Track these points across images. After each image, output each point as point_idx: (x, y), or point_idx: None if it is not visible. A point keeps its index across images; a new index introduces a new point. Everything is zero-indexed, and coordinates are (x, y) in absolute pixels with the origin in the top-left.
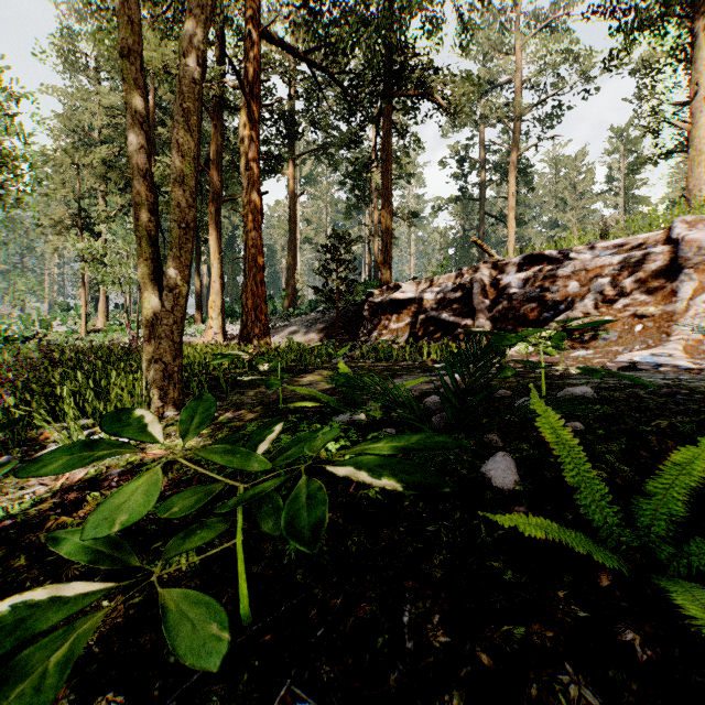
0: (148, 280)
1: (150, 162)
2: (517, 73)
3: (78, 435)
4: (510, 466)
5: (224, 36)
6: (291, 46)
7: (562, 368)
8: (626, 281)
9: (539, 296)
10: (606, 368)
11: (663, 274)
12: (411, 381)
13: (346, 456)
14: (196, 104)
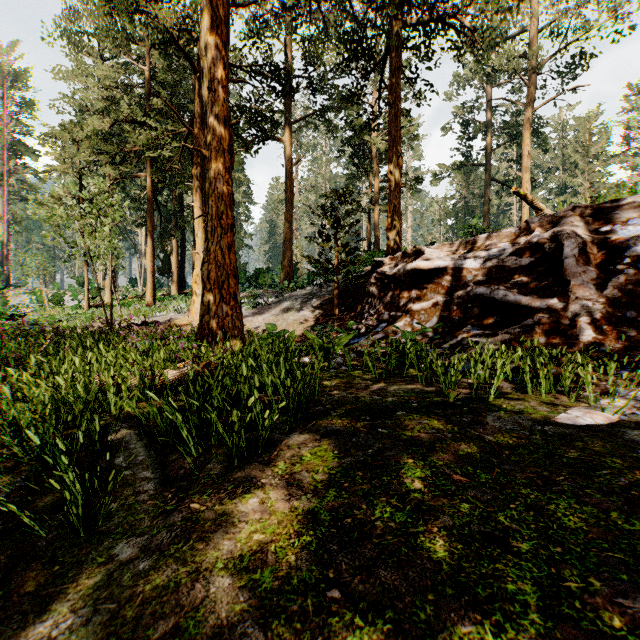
0: None
1: None
2: (533, 20)
3: None
4: None
5: None
6: None
7: None
8: None
9: None
10: None
11: None
12: None
13: None
14: None
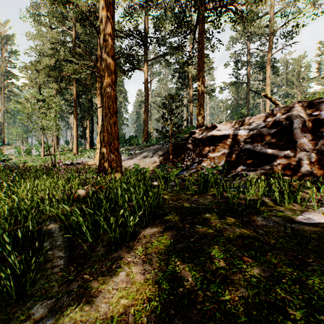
0: None
1: None
2: (271, 8)
3: None
4: None
5: None
6: None
7: None
8: None
9: None
10: None
11: None
12: None
13: None
14: None
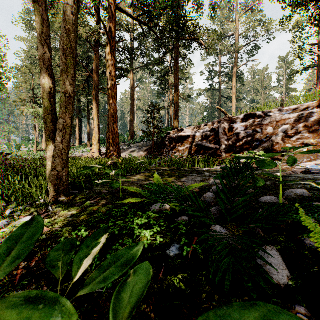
0: (49, 125)
1: (51, 61)
2: (236, 30)
3: (3, 214)
4: (280, 261)
5: (99, 12)
6: (130, 14)
7: (269, 171)
8: (297, 126)
9: (252, 134)
10: (294, 172)
11: (317, 123)
12: (195, 184)
13: (157, 241)
14: (74, 27)
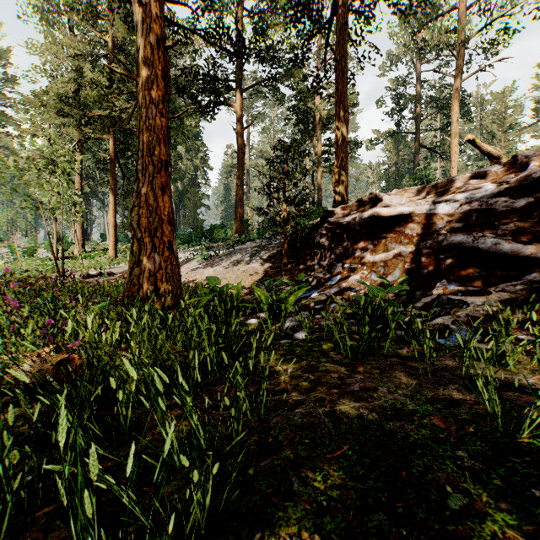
0: None
1: None
2: None
3: None
4: None
5: None
6: None
7: None
8: None
9: None
10: None
11: None
12: None
13: None
14: None
